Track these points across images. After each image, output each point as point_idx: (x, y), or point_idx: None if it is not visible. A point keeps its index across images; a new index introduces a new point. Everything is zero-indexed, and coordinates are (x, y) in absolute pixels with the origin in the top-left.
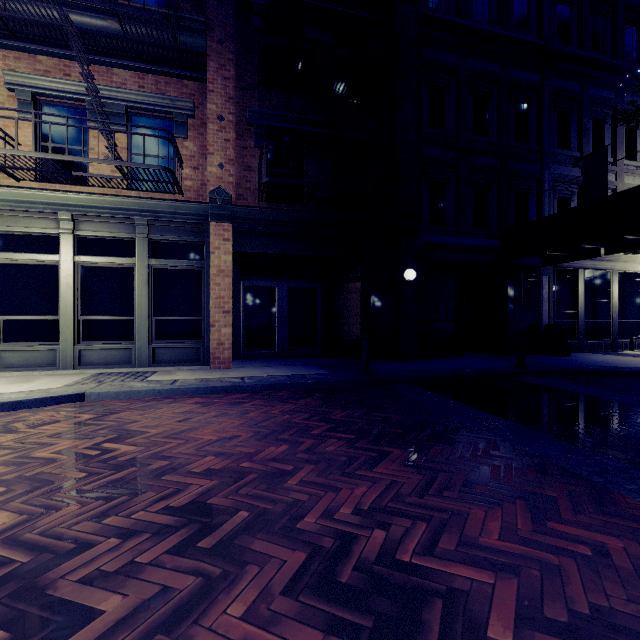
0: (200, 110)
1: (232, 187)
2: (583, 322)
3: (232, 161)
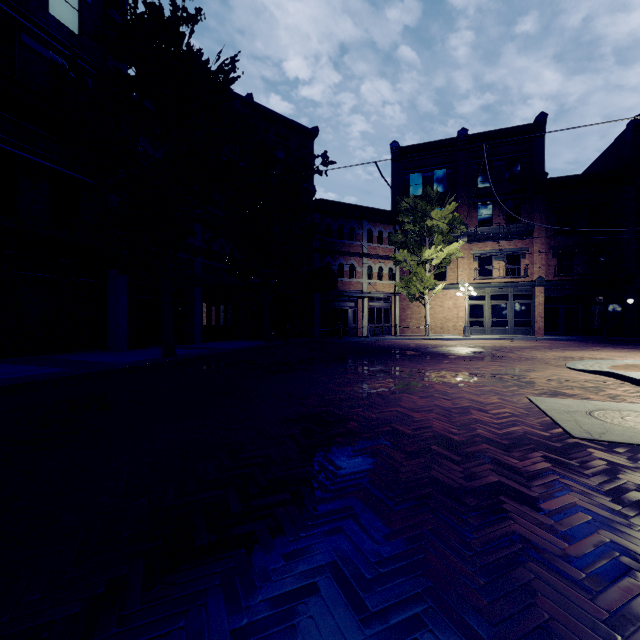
0: (530, 249)
1: (543, 274)
2: None
3: (543, 265)
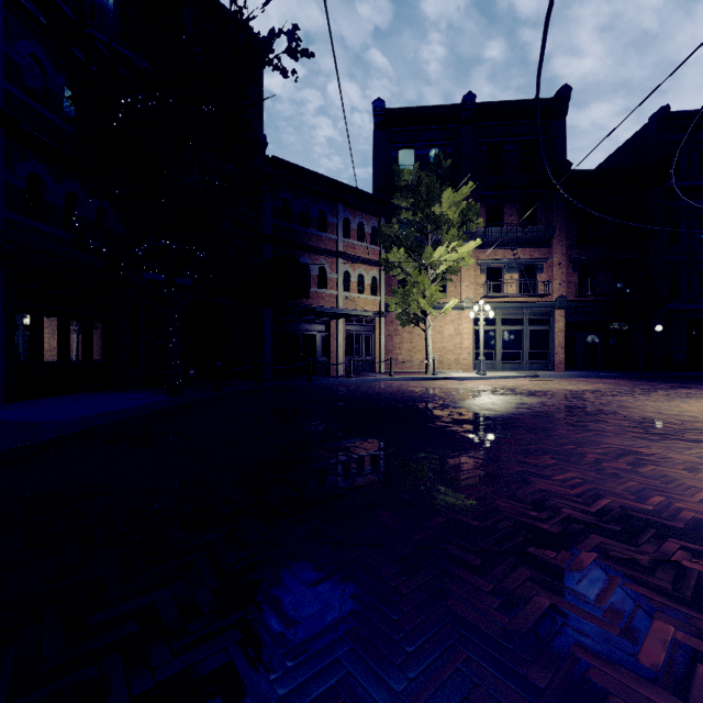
0: (548, 260)
1: (564, 293)
2: None
3: (564, 281)
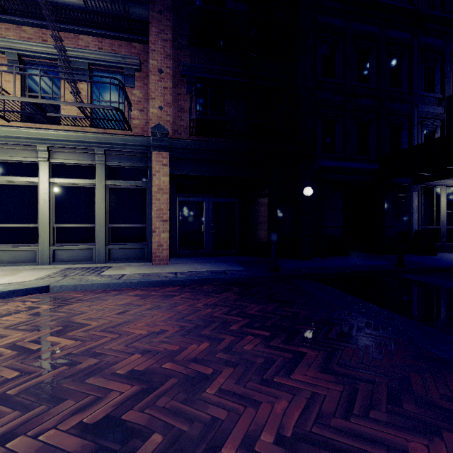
0: (145, 65)
1: (169, 124)
2: (445, 228)
3: (169, 104)
